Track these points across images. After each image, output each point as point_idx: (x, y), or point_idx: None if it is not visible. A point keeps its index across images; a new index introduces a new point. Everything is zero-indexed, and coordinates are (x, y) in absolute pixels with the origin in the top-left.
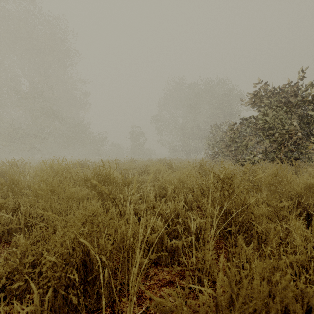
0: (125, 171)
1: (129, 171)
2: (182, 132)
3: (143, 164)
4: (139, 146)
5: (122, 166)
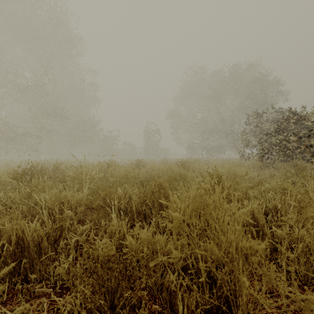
0: (105, 195)
1: (118, 191)
2: (202, 129)
3: (155, 168)
4: (153, 145)
5: (113, 175)
